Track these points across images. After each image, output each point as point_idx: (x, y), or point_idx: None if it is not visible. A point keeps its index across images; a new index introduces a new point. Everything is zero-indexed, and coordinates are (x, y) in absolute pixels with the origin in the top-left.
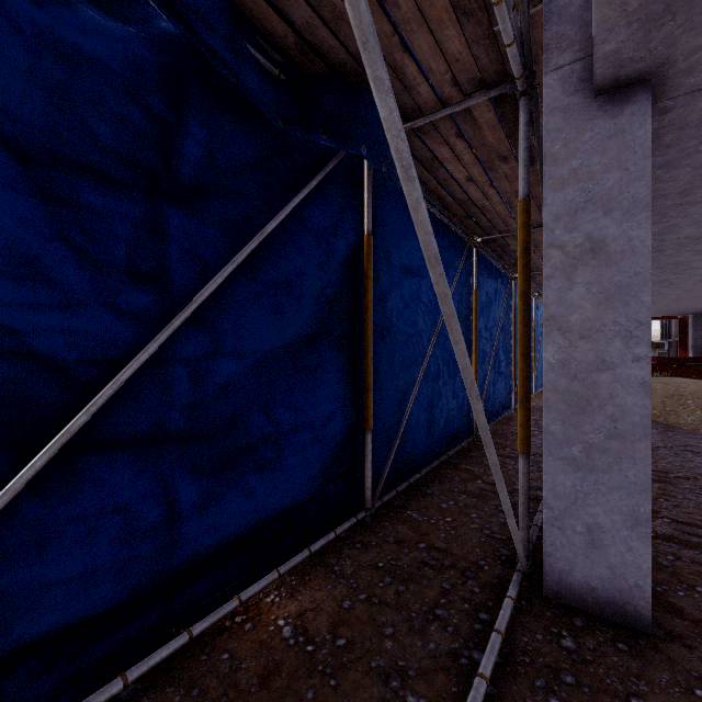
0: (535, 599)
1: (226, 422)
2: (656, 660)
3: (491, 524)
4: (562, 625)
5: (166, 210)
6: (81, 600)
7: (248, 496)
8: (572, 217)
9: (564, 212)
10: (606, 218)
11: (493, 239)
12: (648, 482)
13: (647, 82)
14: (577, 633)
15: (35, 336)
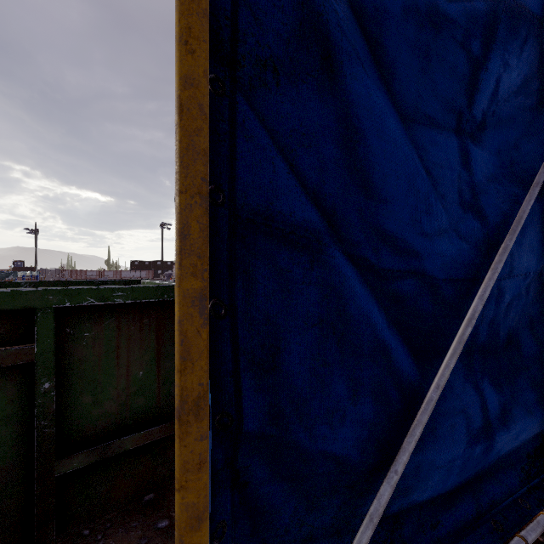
0: None
1: (503, 338)
2: None
3: None
4: None
5: (468, 145)
6: (444, 482)
7: (531, 413)
8: None
9: None
10: None
11: None
12: None
13: None
14: None
15: (426, 259)
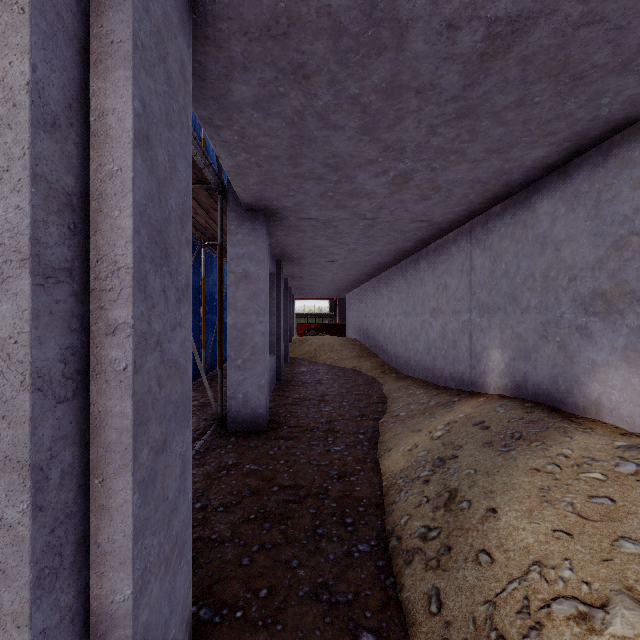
0: (223, 432)
1: None
2: (263, 435)
3: (207, 415)
4: (232, 436)
5: None
6: None
7: None
8: (238, 260)
9: (235, 257)
10: (250, 263)
11: (215, 244)
12: (264, 370)
13: (264, 213)
14: (237, 436)
15: None
